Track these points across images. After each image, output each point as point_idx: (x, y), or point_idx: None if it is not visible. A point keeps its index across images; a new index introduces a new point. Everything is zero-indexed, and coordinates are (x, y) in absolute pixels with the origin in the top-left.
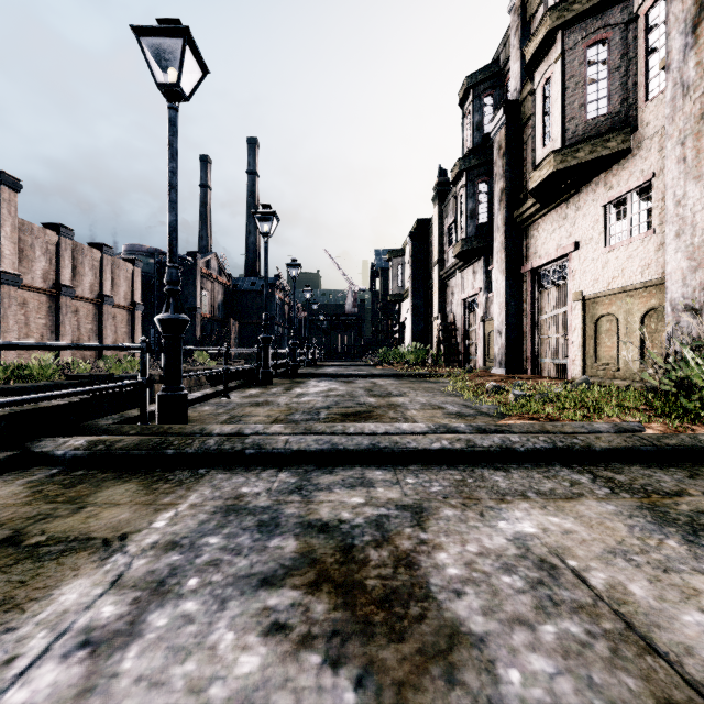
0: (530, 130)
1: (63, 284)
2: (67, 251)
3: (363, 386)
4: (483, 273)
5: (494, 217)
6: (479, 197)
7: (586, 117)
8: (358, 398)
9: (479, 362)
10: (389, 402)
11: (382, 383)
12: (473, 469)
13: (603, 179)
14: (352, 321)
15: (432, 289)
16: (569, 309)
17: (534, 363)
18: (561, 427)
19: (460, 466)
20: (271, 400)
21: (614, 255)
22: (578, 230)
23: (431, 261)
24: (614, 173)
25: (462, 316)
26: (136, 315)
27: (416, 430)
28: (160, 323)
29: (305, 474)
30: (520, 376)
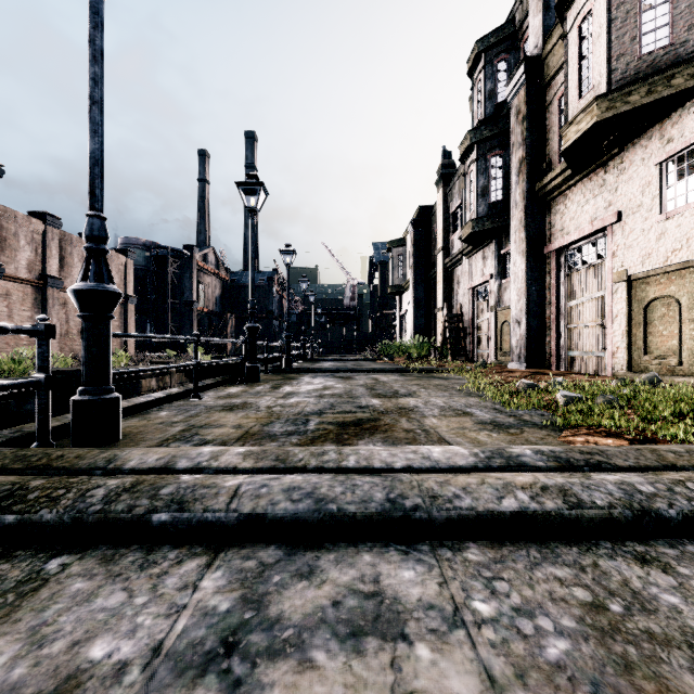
0: (555, 89)
1: (49, 275)
2: (54, 241)
3: (364, 383)
4: (495, 258)
5: (511, 192)
6: (491, 173)
7: (640, 52)
8: (358, 399)
9: (489, 356)
10: (398, 404)
11: (385, 379)
12: (595, 560)
13: (658, 131)
14: (350, 315)
15: (435, 280)
16: (608, 292)
17: (559, 357)
18: (689, 456)
19: (564, 552)
20: (250, 402)
21: (674, 223)
22: (620, 197)
23: (434, 249)
24: (674, 121)
25: (470, 306)
26: (129, 308)
27: (456, 462)
28: (73, 296)
29: (256, 579)
30: (546, 372)
